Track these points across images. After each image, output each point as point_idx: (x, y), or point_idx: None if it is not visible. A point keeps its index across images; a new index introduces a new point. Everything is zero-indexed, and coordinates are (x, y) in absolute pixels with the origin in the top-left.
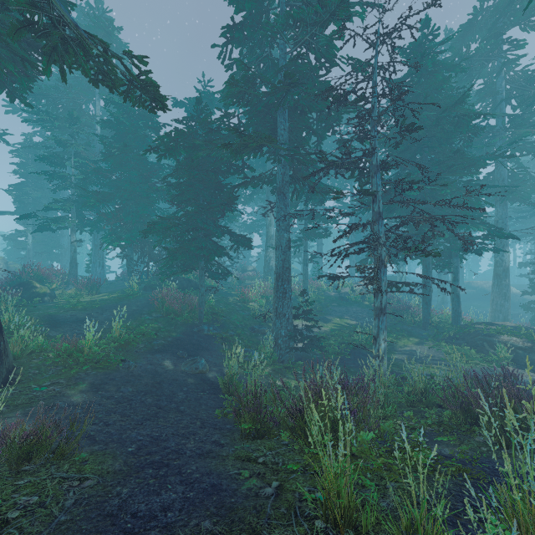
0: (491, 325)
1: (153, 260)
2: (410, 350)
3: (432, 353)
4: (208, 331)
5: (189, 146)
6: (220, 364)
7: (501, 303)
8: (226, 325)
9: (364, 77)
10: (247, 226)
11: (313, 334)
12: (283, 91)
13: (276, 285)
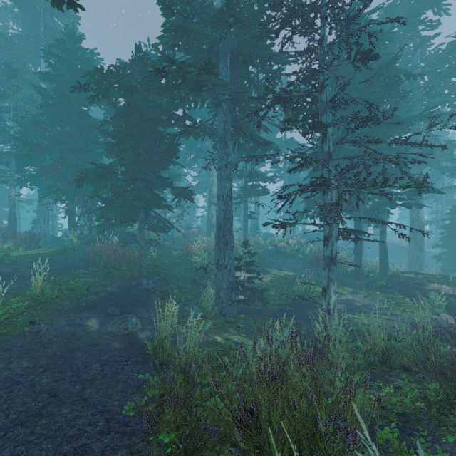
0: (417, 274)
1: (95, 214)
2: (347, 299)
3: (368, 301)
4: (147, 284)
5: (125, 89)
6: (156, 321)
7: (418, 255)
8: (168, 278)
9: (313, 3)
10: (192, 188)
11: (254, 286)
12: (225, 27)
13: (217, 236)
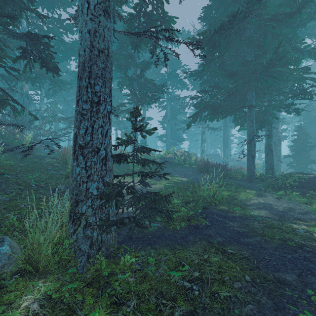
0: (306, 174)
1: None
2: (261, 203)
3: (286, 204)
4: None
5: None
6: None
7: (277, 163)
8: (2, 187)
9: None
10: None
11: None
12: None
13: (77, 89)
